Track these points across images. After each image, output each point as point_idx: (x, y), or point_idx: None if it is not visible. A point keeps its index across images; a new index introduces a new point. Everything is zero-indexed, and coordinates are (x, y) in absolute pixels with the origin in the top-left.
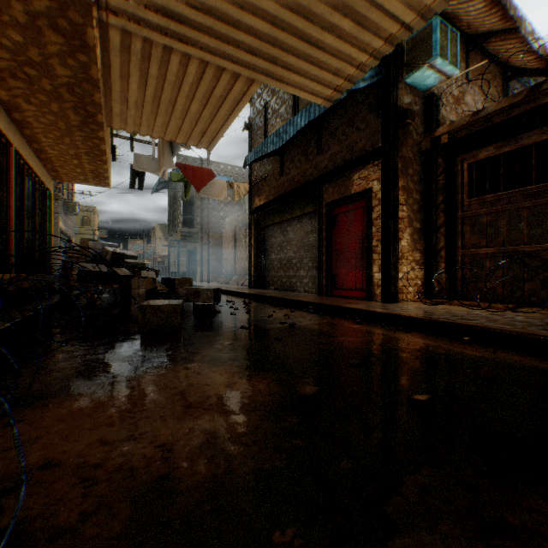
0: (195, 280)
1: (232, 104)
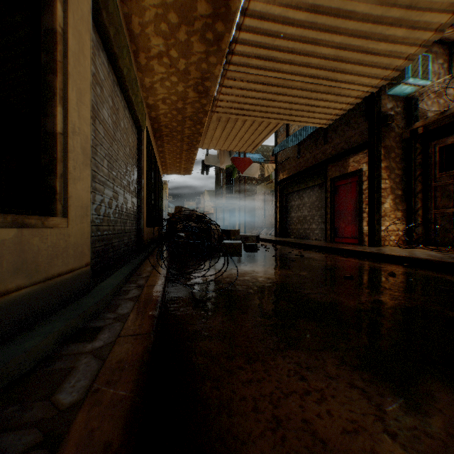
0: None
1: (267, 132)
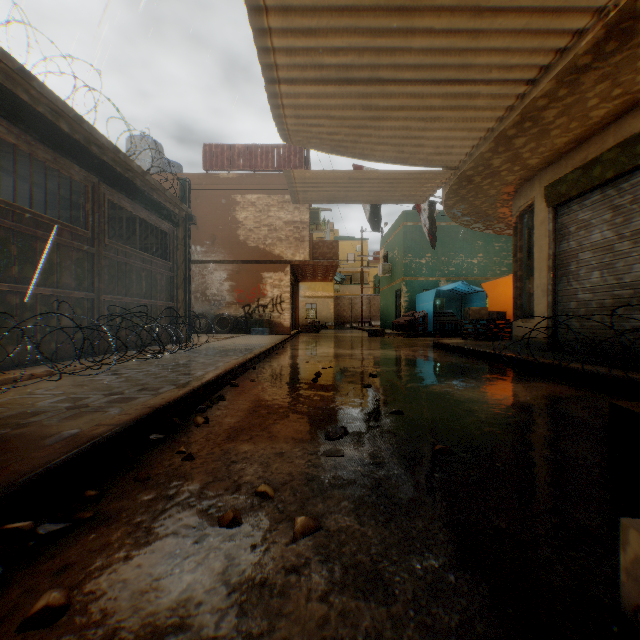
0: None
1: None
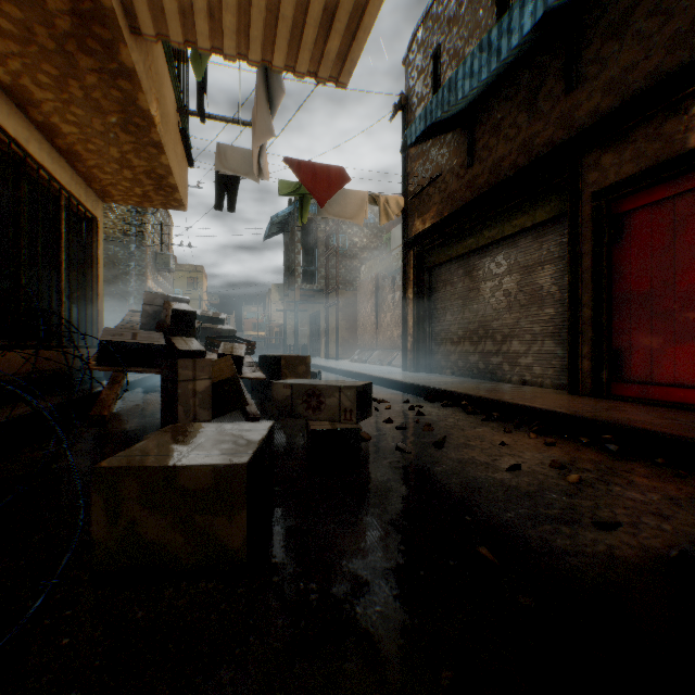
0: (319, 356)
1: None
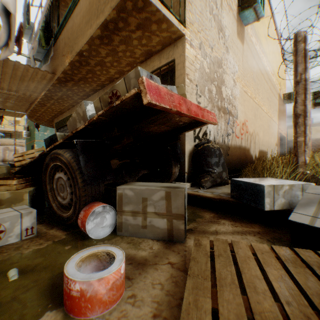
0: None
1: None
